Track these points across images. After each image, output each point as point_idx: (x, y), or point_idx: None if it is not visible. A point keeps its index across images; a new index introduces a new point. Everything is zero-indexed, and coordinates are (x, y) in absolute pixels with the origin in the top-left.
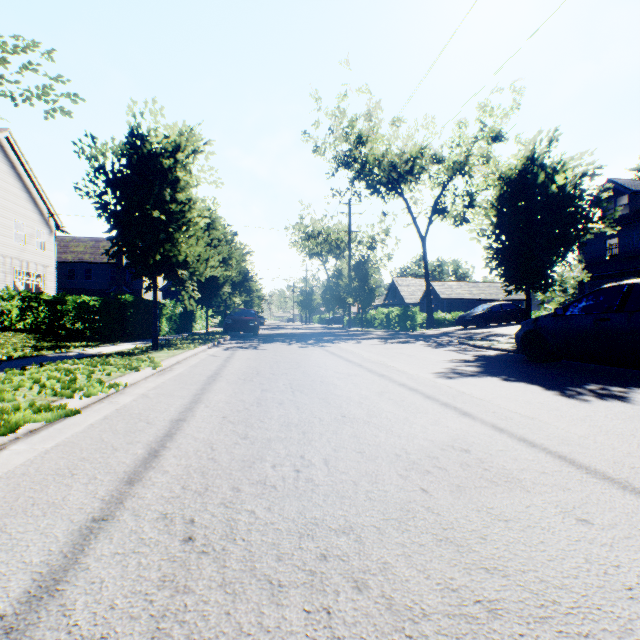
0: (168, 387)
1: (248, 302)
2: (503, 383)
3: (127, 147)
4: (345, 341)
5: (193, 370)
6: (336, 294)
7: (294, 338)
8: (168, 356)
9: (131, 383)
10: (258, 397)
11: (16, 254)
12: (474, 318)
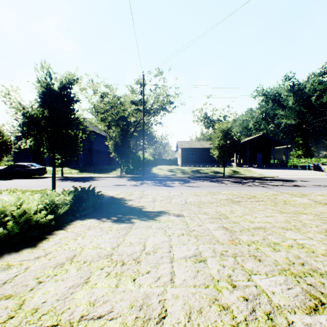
0: None
1: None
2: None
3: None
4: None
5: None
6: None
7: None
8: None
9: None
10: None
11: None
12: None
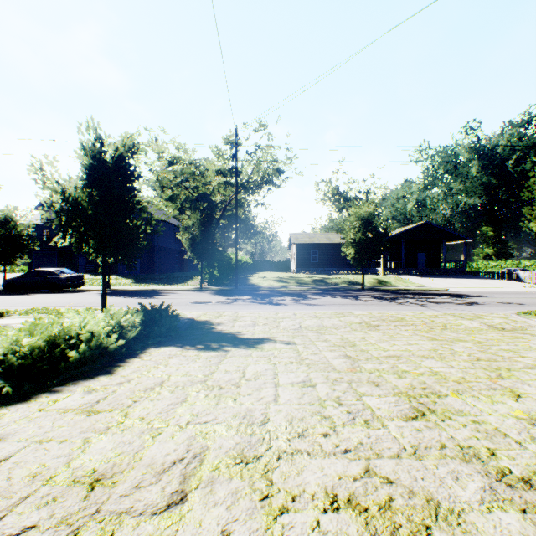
0: None
1: None
2: (7, 296)
3: None
4: None
5: None
6: None
7: None
8: None
9: None
10: None
11: None
12: None
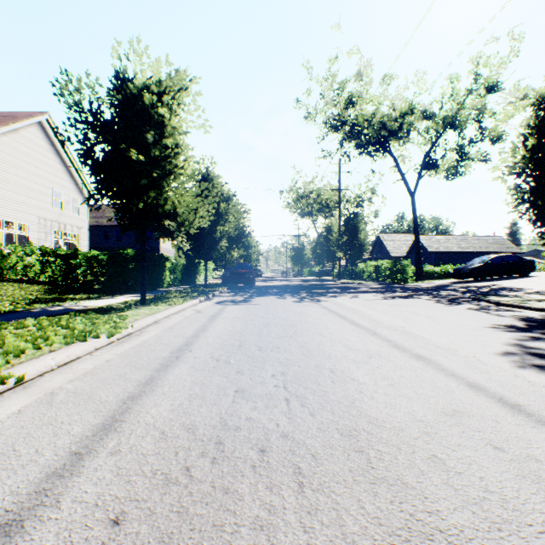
0: (103, 373)
1: (247, 257)
2: None
3: (111, 90)
4: (340, 295)
5: (163, 336)
6: (326, 249)
7: (287, 290)
8: (147, 314)
9: (61, 363)
10: (224, 417)
11: (55, 217)
12: (472, 271)
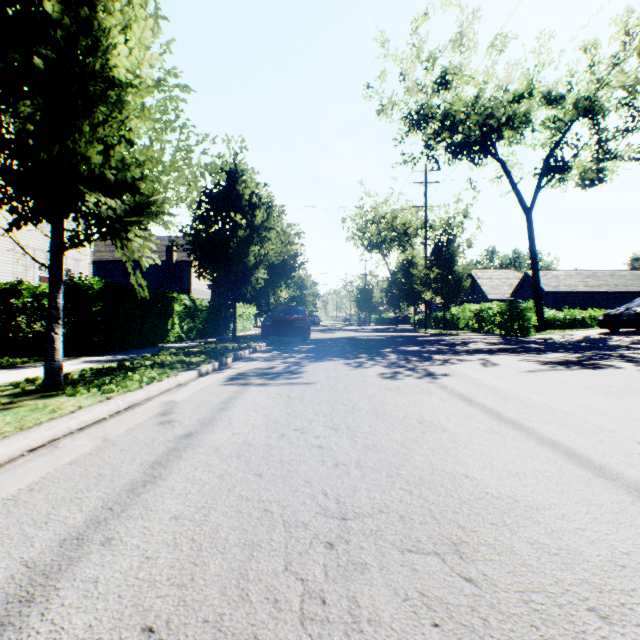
0: None
1: (300, 300)
2: None
3: None
4: (456, 357)
5: None
6: (405, 288)
7: (360, 348)
8: None
9: None
10: None
11: (40, 245)
12: (638, 317)
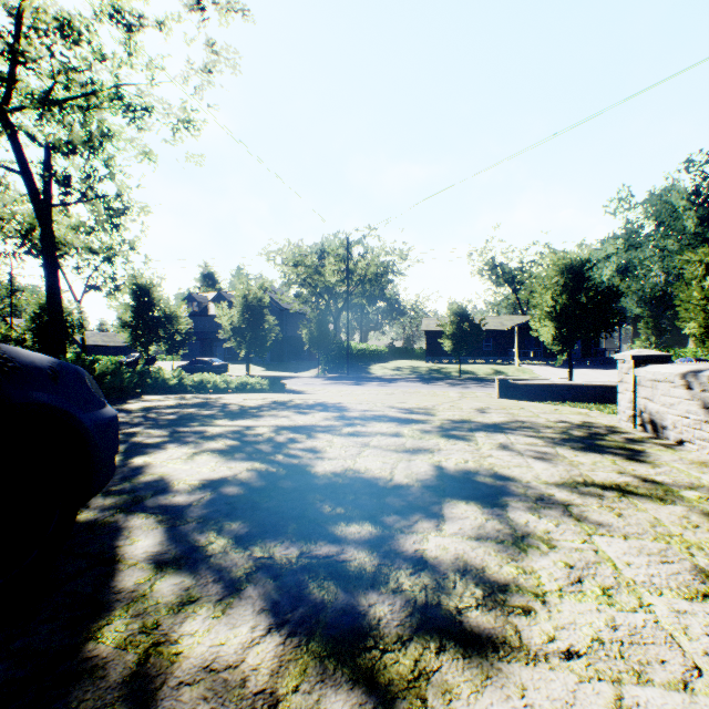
0: None
1: None
2: None
3: None
4: None
5: None
6: None
7: None
8: None
9: None
10: None
11: None
12: (131, 362)
